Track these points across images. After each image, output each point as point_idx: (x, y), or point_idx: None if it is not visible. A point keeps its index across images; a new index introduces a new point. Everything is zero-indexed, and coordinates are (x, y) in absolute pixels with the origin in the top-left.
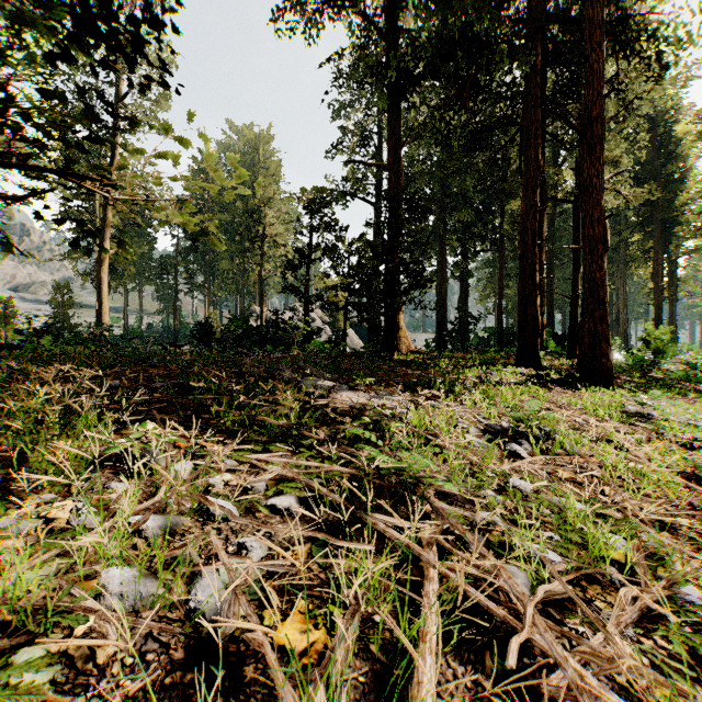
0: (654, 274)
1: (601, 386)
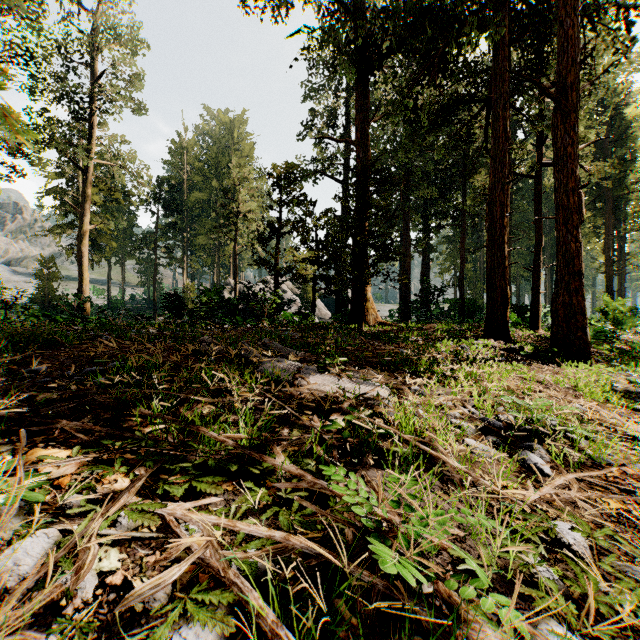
0: (605, 249)
1: (577, 360)
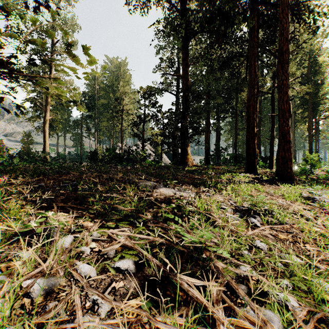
0: (308, 128)
1: (288, 183)
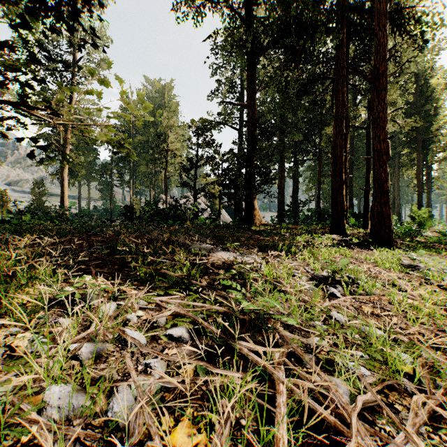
0: (417, 175)
1: (385, 247)
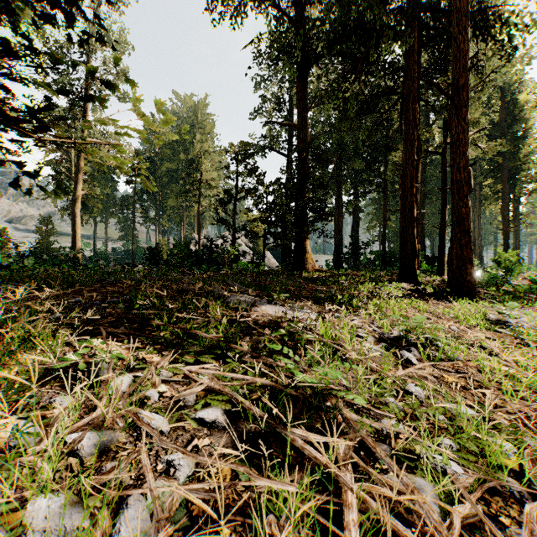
0: (502, 210)
1: (466, 298)
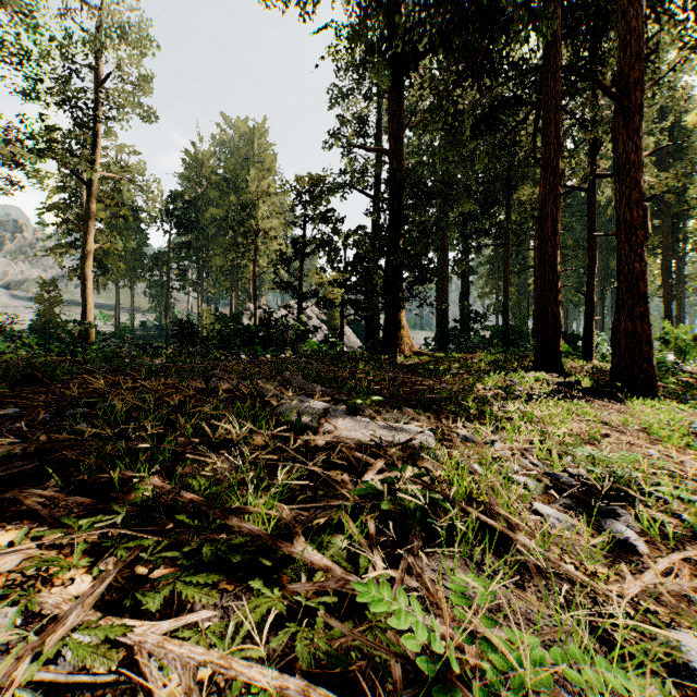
0: (663, 270)
1: (642, 396)
